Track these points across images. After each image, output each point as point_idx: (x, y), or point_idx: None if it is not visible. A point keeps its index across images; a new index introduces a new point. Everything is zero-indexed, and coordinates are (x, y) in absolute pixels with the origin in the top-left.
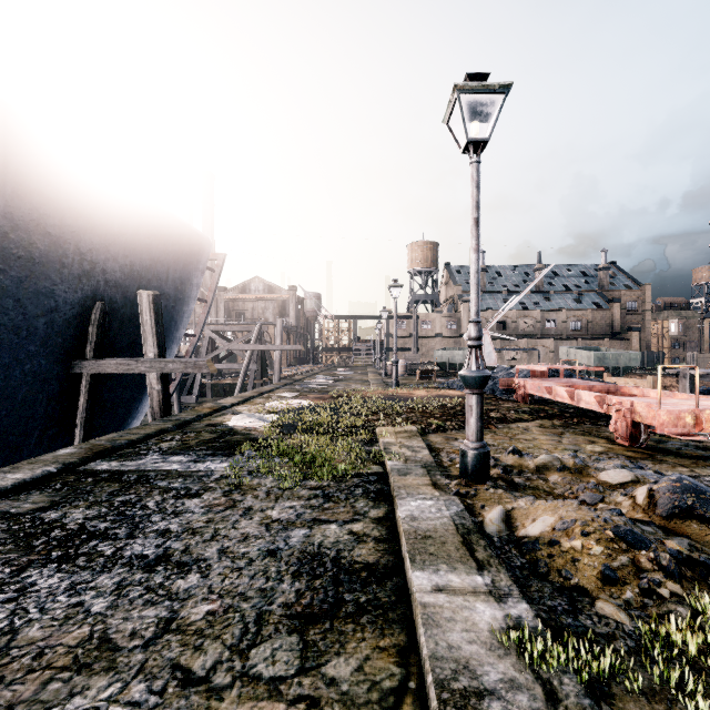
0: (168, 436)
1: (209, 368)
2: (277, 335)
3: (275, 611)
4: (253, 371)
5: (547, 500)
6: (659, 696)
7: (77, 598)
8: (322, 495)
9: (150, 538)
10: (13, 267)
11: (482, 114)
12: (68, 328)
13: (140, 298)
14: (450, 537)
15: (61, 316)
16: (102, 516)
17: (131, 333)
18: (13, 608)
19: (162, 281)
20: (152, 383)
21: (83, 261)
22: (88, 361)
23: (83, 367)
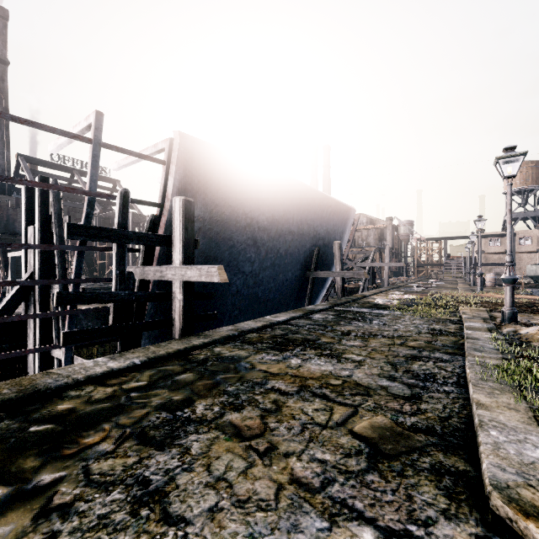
0: (351, 303)
1: (364, 276)
2: (386, 257)
3: (423, 332)
4: (367, 279)
5: (536, 326)
6: (532, 350)
7: (369, 325)
8: (431, 321)
9: (376, 321)
10: (299, 238)
11: (515, 159)
12: (307, 259)
13: (334, 245)
14: (483, 329)
15: (306, 254)
16: (357, 317)
17: (323, 259)
18: (357, 325)
19: (335, 234)
20: (338, 282)
21: (314, 231)
22: (312, 272)
23: (310, 274)
